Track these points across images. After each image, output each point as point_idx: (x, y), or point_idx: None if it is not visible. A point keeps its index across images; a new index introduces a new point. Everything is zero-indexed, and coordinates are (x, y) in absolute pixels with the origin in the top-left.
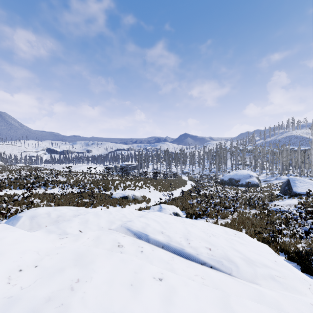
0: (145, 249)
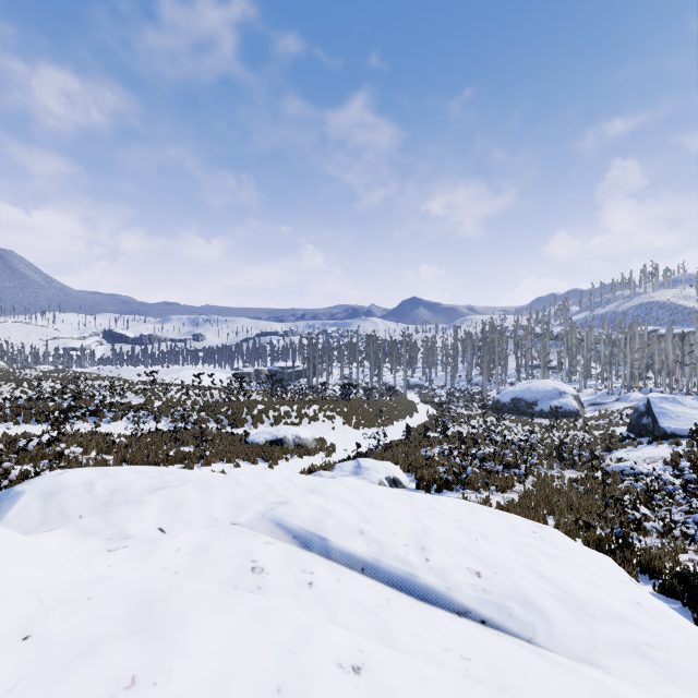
0: (318, 577)
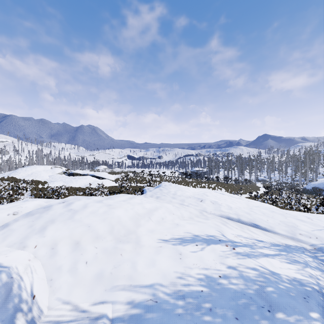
0: None
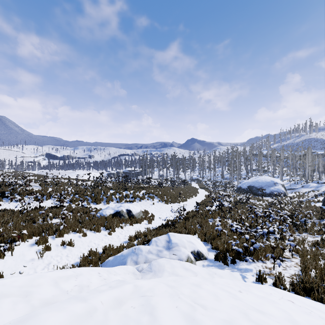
0: None
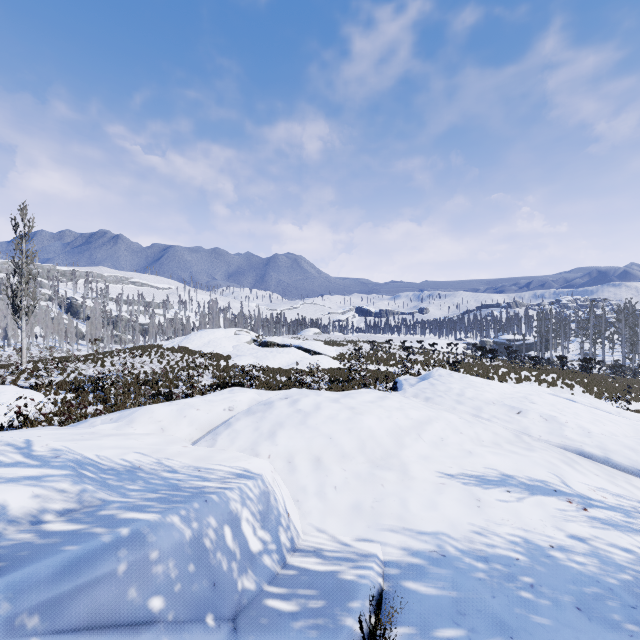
0: None
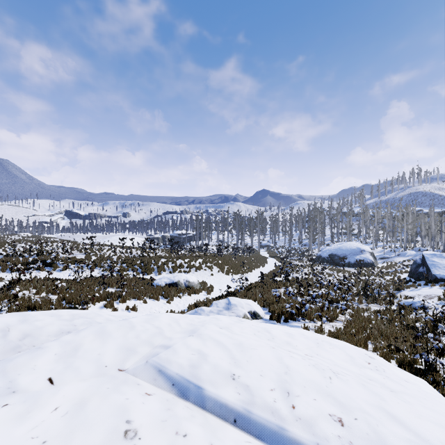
0: (191, 441)
